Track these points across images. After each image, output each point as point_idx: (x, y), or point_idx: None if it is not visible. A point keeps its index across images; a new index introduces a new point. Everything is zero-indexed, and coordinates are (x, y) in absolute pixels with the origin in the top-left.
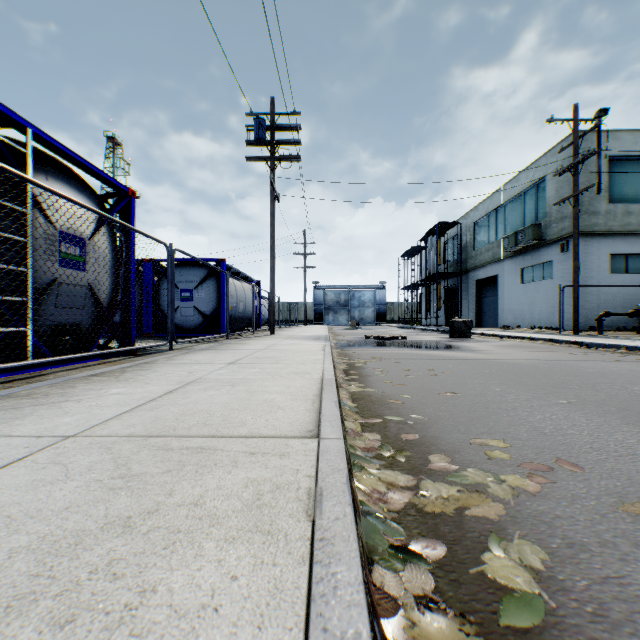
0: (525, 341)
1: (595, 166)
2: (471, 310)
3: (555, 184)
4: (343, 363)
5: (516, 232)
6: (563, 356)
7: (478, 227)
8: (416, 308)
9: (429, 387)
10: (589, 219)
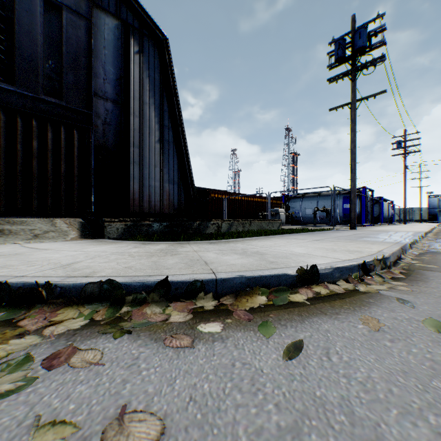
0: None
1: None
2: None
3: None
4: (437, 229)
5: None
6: None
7: None
8: None
9: None
10: None
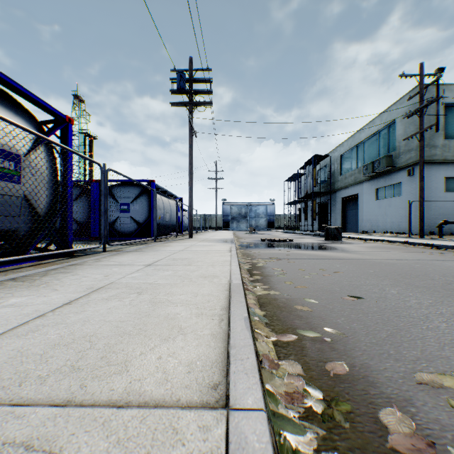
0: (384, 243)
1: (434, 111)
2: (338, 219)
3: (403, 125)
4: (247, 263)
5: (373, 161)
6: (424, 256)
7: (343, 158)
8: (297, 218)
9: (328, 289)
10: (430, 151)
